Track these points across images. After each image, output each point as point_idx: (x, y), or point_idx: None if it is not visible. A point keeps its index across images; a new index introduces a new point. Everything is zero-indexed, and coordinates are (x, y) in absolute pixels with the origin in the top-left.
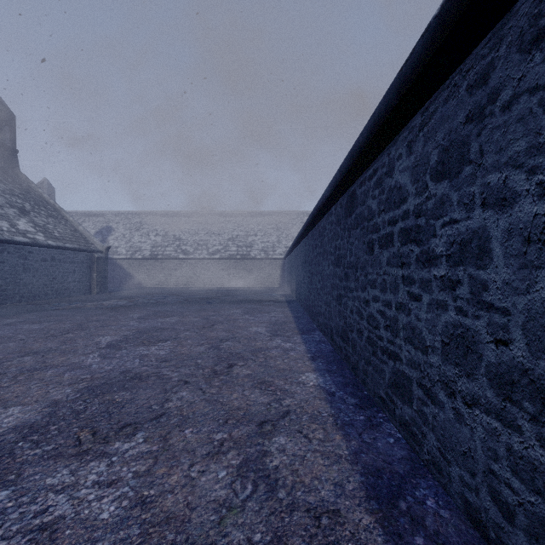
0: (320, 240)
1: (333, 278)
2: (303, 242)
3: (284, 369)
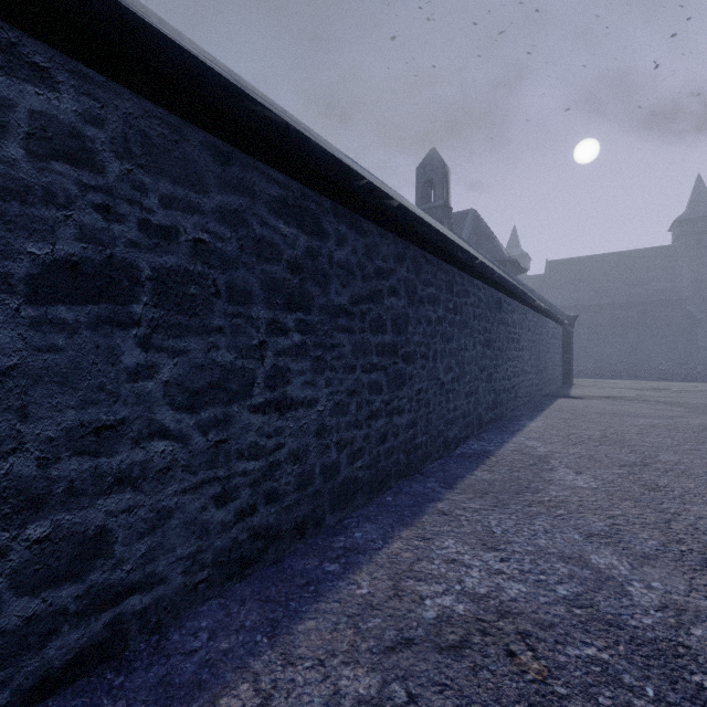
0: (454, 301)
1: (483, 360)
2: (232, 162)
3: (552, 429)
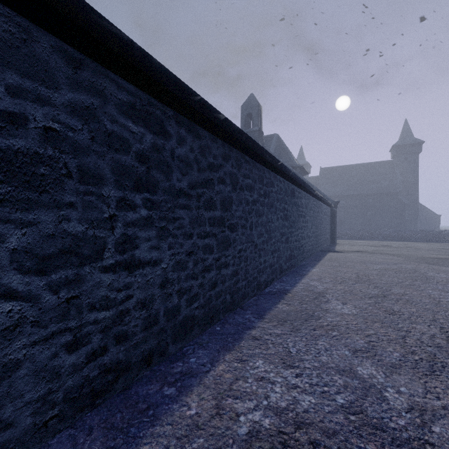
0: (264, 189)
1: (283, 228)
2: (83, 67)
3: (326, 273)
